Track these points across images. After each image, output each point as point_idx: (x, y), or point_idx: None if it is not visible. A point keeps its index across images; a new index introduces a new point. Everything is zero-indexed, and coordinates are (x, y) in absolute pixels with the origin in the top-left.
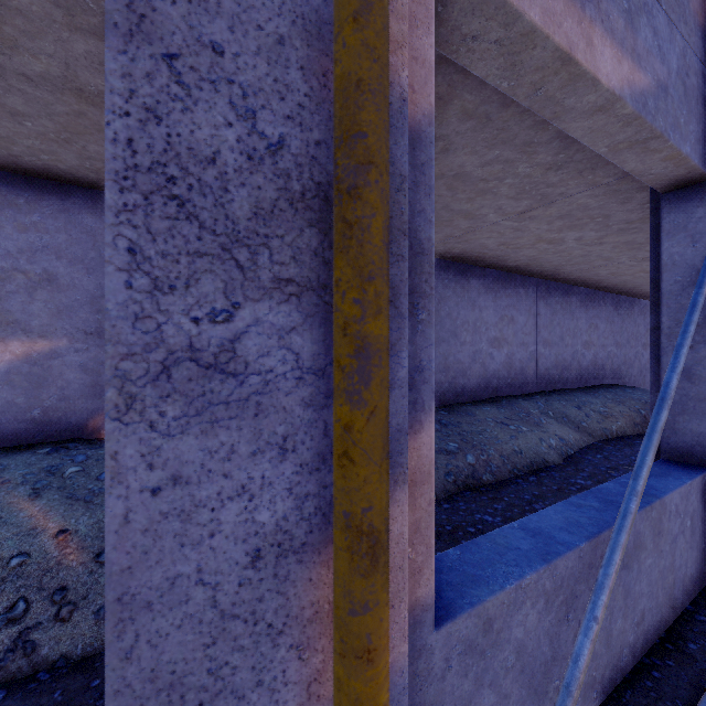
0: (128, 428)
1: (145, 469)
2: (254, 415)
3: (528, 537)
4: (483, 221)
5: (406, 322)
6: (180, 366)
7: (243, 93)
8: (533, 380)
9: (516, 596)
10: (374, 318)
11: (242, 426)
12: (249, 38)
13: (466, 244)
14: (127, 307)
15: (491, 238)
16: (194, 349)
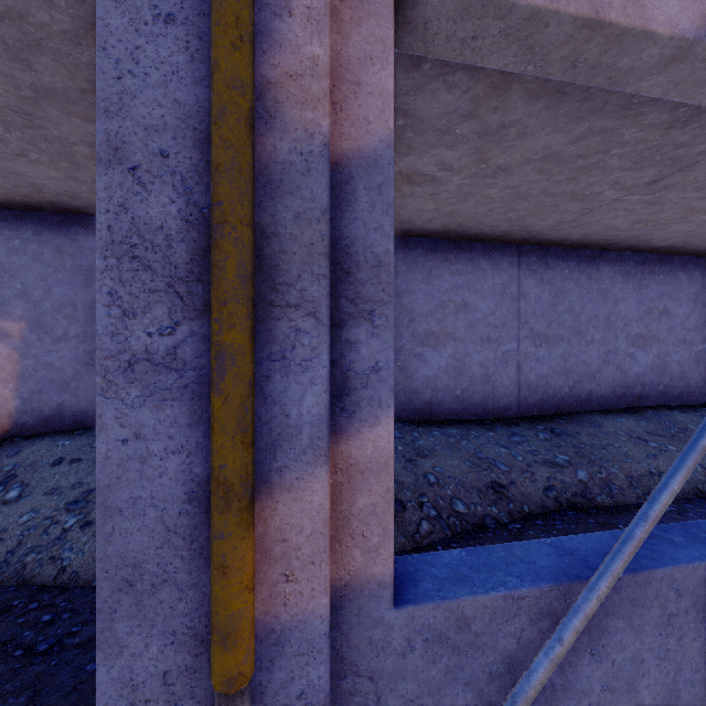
0: (109, 401)
1: (118, 427)
2: (191, 398)
3: (554, 555)
4: (599, 199)
5: (327, 330)
6: (140, 364)
7: (182, 178)
8: (701, 387)
9: (505, 605)
10: (227, 331)
11: (182, 405)
12: (187, 139)
13: (585, 228)
14: (108, 328)
15: (618, 218)
16: (149, 353)
